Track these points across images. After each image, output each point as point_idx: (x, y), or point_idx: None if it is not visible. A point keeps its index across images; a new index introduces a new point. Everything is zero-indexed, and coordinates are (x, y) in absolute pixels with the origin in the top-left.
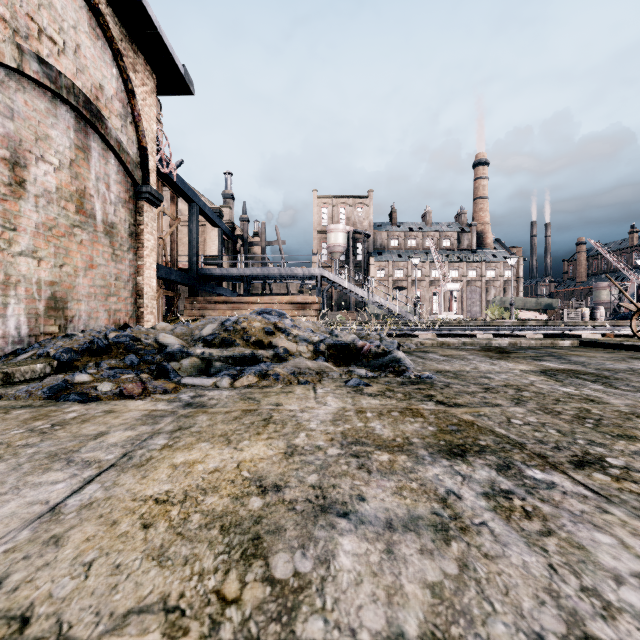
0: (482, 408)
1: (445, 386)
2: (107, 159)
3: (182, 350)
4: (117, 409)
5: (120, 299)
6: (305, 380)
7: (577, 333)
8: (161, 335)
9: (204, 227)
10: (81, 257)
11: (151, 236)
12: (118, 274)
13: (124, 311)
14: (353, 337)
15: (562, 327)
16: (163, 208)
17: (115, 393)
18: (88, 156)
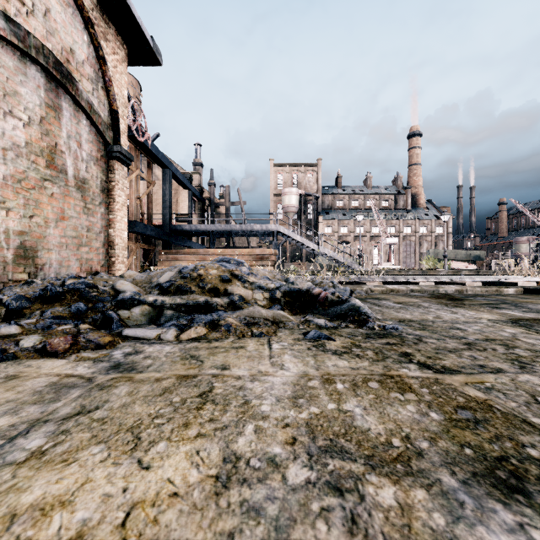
0: (483, 375)
1: (418, 340)
2: (79, 119)
3: (134, 298)
4: (24, 373)
5: (92, 249)
6: (259, 332)
7: (513, 281)
8: (119, 282)
9: (176, 190)
10: (52, 209)
11: (122, 192)
12: (90, 226)
13: (96, 260)
14: (309, 284)
15: (495, 275)
16: (140, 172)
17: (37, 349)
18: (59, 115)
